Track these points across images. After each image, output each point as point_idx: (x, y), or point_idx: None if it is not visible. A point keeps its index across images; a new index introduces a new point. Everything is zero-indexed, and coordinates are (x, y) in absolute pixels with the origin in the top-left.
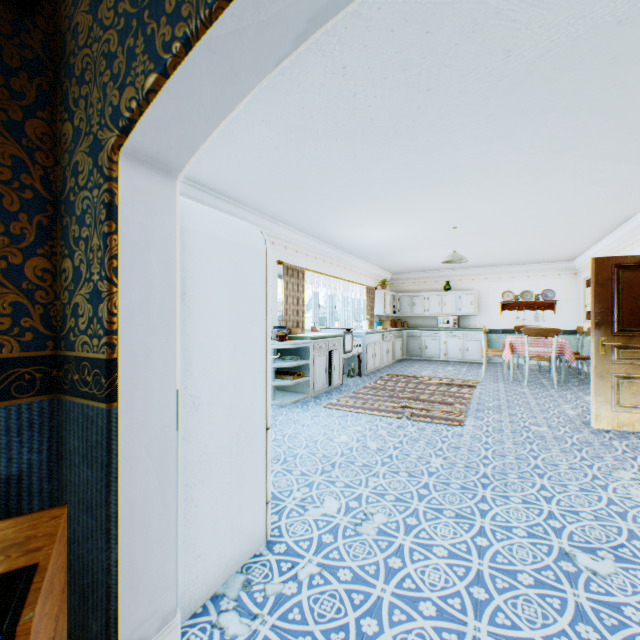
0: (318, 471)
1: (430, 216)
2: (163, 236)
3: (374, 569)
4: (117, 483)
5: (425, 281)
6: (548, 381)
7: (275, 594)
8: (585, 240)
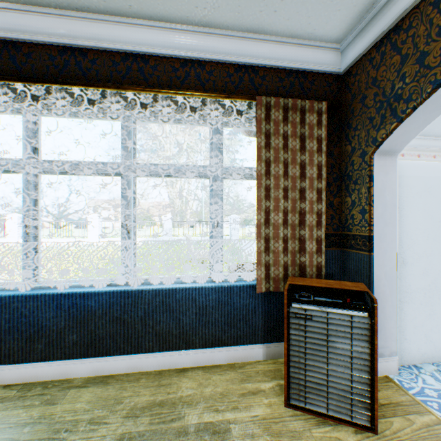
0: None
1: None
2: (390, 183)
3: None
4: (372, 284)
5: None
6: None
7: None
8: None
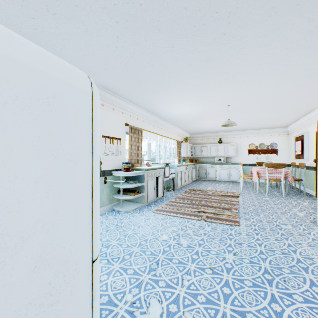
0: (146, 269)
1: (216, 97)
2: None
3: None
4: None
5: (208, 138)
6: (278, 193)
7: None
8: (298, 114)
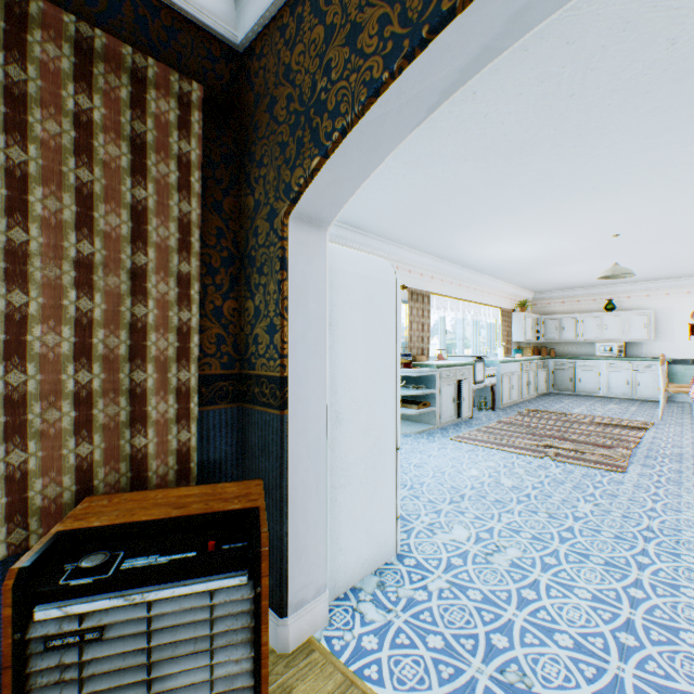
0: (446, 500)
1: (581, 225)
2: (317, 278)
3: (505, 595)
4: (287, 472)
5: (578, 300)
6: None
7: (406, 597)
8: None
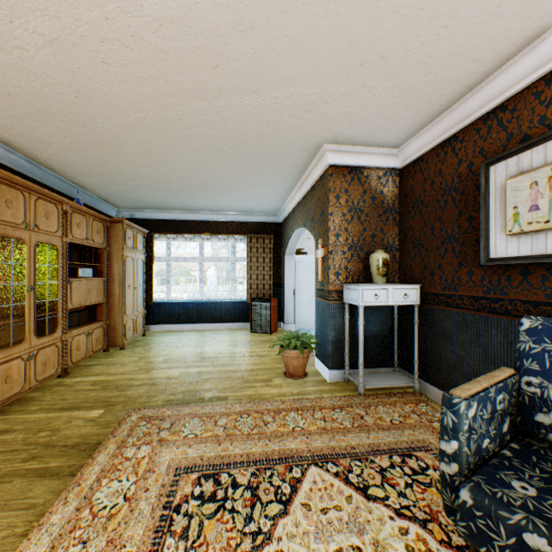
0: None
1: None
2: (291, 265)
3: None
4: (285, 299)
5: None
6: None
7: (311, 331)
8: None
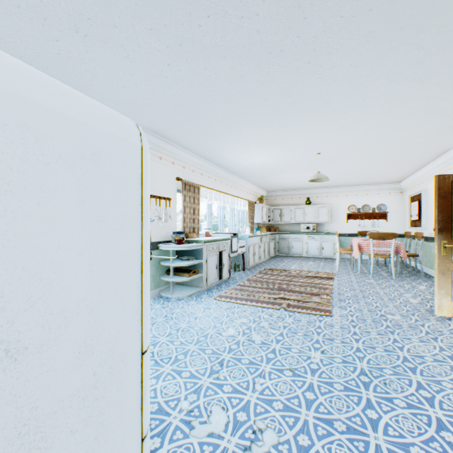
0: (207, 372)
1: (301, 142)
2: None
3: None
4: None
5: (291, 197)
6: (386, 273)
7: None
8: (414, 166)
